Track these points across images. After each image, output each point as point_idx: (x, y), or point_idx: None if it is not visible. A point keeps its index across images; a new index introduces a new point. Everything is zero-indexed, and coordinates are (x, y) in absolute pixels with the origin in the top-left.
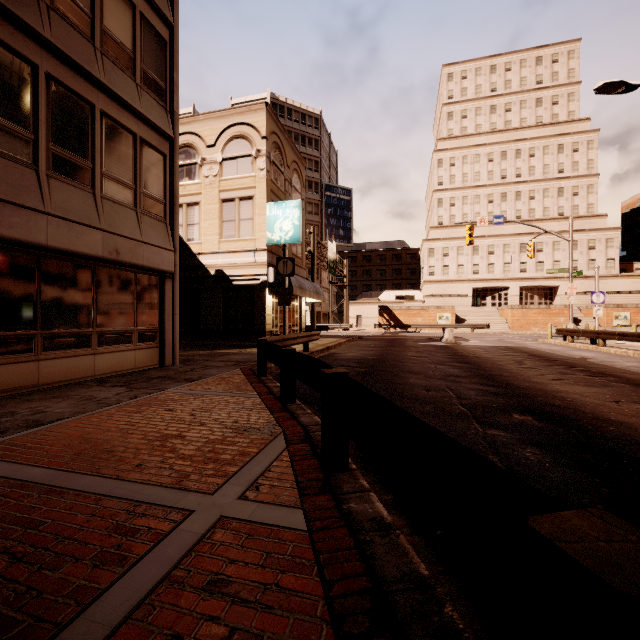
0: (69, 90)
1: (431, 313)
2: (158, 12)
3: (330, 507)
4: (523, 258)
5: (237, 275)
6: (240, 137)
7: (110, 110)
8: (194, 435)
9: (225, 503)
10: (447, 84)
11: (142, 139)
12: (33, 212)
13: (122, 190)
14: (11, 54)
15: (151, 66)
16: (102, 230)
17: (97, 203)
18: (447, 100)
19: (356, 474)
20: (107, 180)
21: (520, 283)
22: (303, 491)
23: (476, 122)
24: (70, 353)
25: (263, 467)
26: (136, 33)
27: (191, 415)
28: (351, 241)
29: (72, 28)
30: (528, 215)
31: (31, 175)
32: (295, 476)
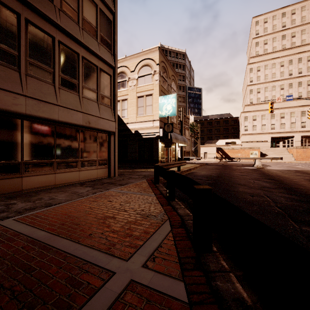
0: (68, 47)
1: (246, 151)
2: (107, 7)
3: (202, 283)
4: (303, 119)
5: (144, 133)
6: (146, 65)
7: (86, 56)
8: (120, 217)
9: (134, 269)
10: (255, 27)
11: (100, 68)
12: (52, 105)
13: (91, 93)
14: (43, 33)
15: (104, 33)
16: (82, 112)
17: (80, 100)
18: (255, 36)
19: (217, 255)
20: (85, 89)
21: (301, 134)
22: (183, 266)
23: (273, 45)
24: (68, 170)
25: (157, 243)
26: (97, 18)
27: (120, 205)
28: (201, 115)
29: (69, 18)
30: (306, 95)
31: (52, 88)
32: (177, 252)
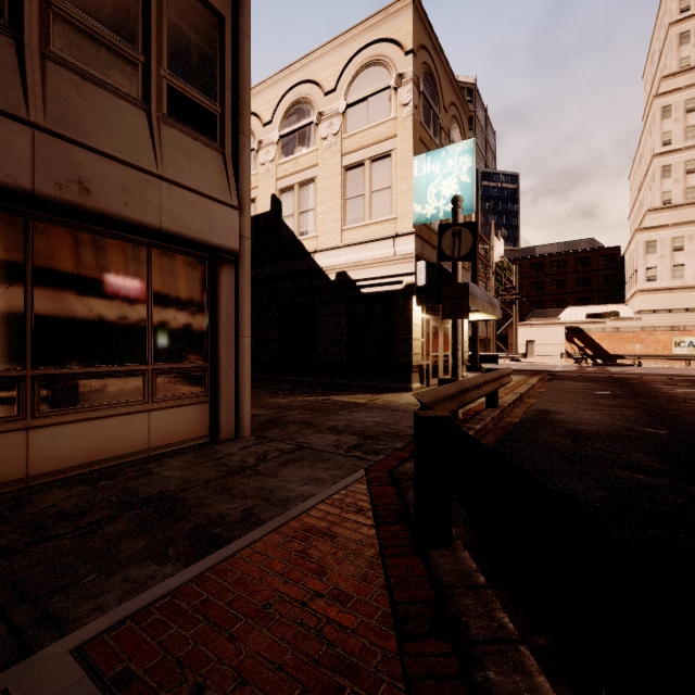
0: None
1: (659, 337)
2: None
3: None
4: None
5: (367, 278)
6: (372, 64)
7: None
8: None
9: None
10: None
11: None
12: None
13: (109, 57)
14: None
15: None
16: (32, 126)
17: (26, 64)
18: (678, 15)
19: None
20: (63, 22)
21: None
22: None
23: None
24: None
25: None
26: None
27: None
28: (518, 243)
29: None
30: None
31: None
32: None
